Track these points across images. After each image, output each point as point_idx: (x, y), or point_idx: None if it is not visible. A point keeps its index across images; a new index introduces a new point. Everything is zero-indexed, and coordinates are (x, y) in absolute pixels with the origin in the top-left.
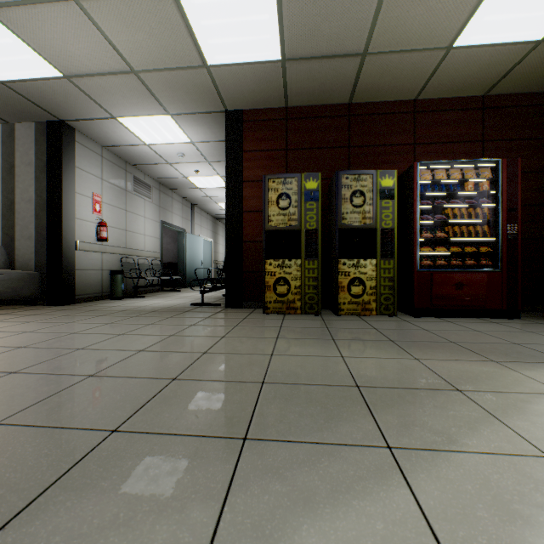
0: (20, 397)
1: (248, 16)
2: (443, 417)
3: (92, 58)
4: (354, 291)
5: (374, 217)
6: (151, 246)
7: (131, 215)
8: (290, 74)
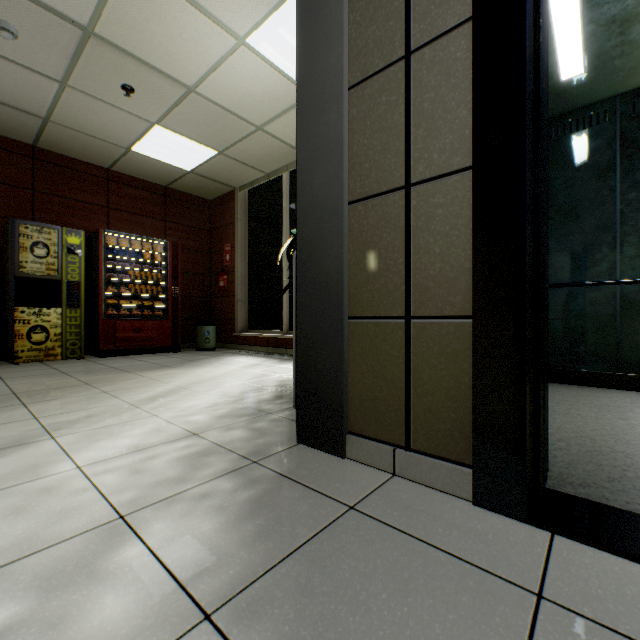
0: None
1: None
2: (67, 392)
3: None
4: (37, 339)
5: (60, 269)
6: None
7: None
8: None
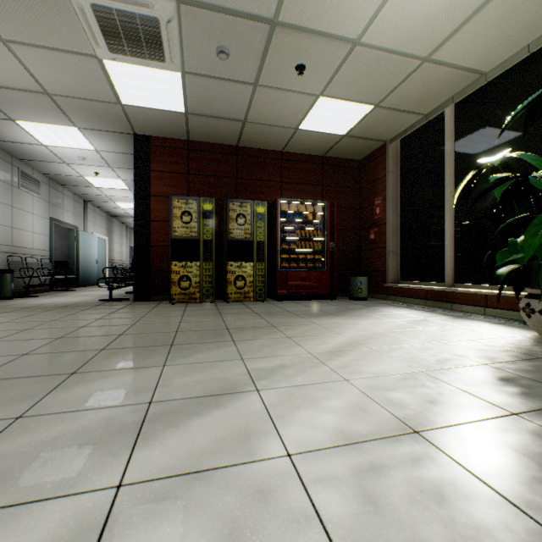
0: (22, 347)
1: (160, 85)
2: (260, 333)
3: (4, 76)
4: (239, 285)
5: (252, 233)
6: (40, 243)
7: (18, 211)
8: (191, 121)
